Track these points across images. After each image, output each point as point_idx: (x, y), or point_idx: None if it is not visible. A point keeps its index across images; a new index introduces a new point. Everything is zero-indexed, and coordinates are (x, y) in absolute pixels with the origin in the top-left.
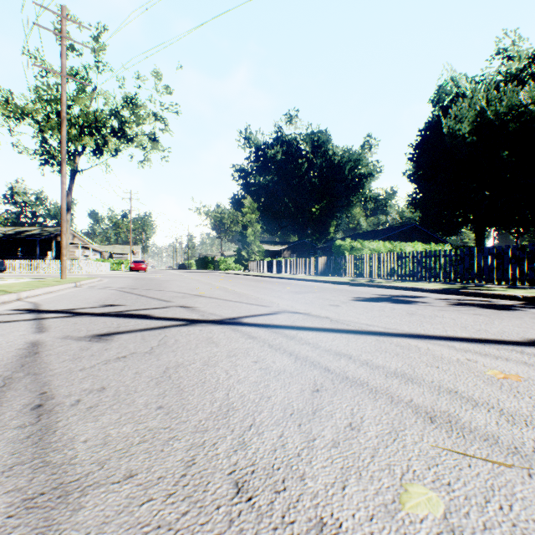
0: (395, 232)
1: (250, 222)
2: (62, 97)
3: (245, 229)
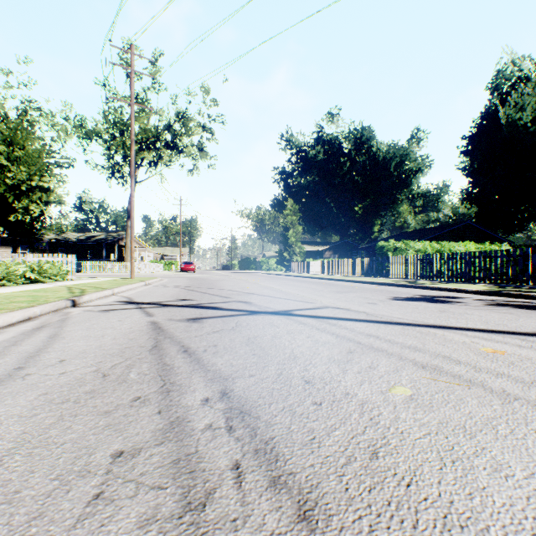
0: (446, 231)
1: (291, 224)
2: (131, 122)
3: (286, 231)
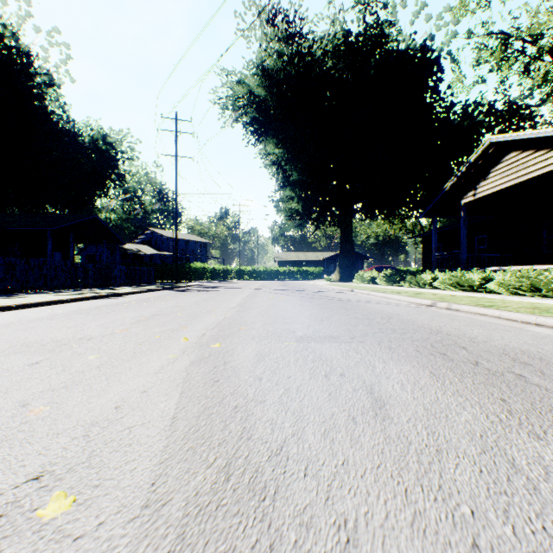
0: None
1: None
2: None
3: None
